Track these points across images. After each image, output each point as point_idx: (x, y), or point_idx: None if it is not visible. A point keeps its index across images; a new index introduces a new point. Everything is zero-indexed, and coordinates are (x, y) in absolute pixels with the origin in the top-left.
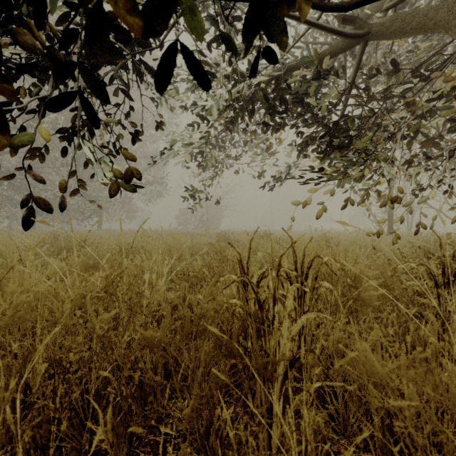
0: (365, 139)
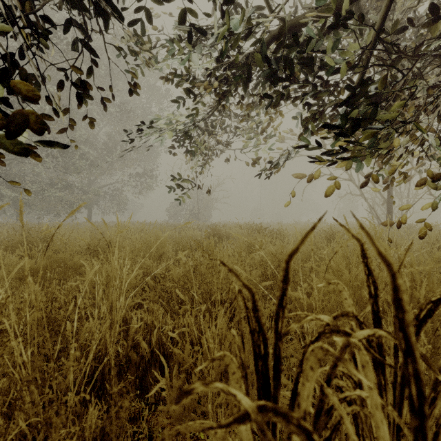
0: (395, 105)
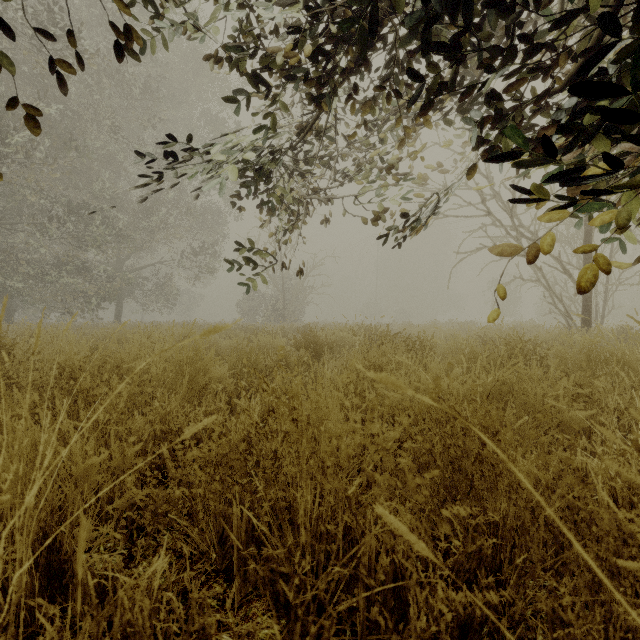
0: None
